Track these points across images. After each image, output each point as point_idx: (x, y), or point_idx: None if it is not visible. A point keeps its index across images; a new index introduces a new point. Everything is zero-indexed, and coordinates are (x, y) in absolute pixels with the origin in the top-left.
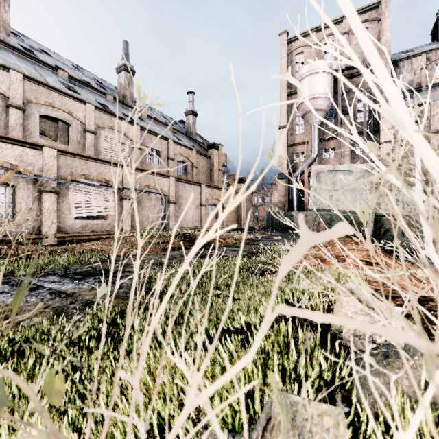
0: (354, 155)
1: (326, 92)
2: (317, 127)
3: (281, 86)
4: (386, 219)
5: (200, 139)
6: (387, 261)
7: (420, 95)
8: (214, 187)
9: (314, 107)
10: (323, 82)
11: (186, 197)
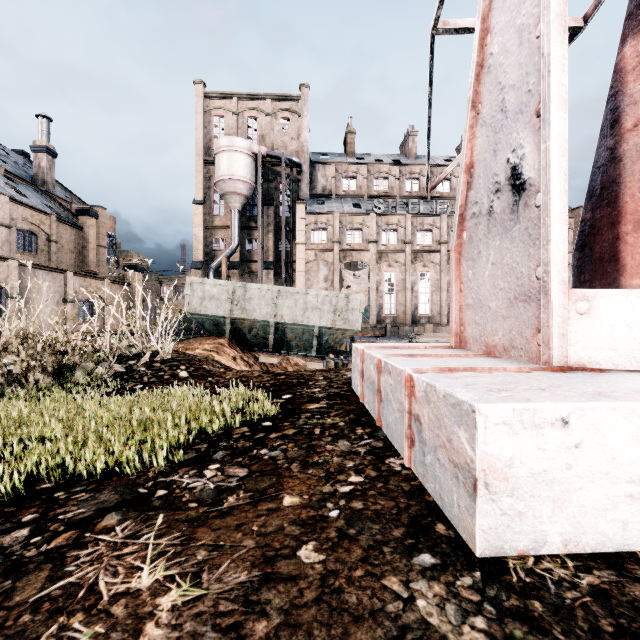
0: (277, 250)
1: (247, 177)
2: (238, 213)
3: (196, 149)
4: (238, 322)
5: (63, 192)
6: (227, 350)
7: (330, 203)
8: (89, 276)
9: (233, 189)
10: (243, 164)
11: (39, 290)
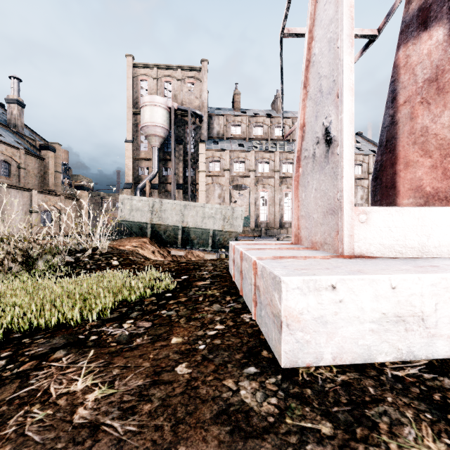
0: (185, 176)
1: (164, 124)
2: (157, 150)
3: (127, 103)
4: (156, 226)
5: (29, 132)
6: (148, 246)
7: (222, 143)
8: (48, 193)
9: (154, 132)
10: (161, 115)
11: (12, 203)
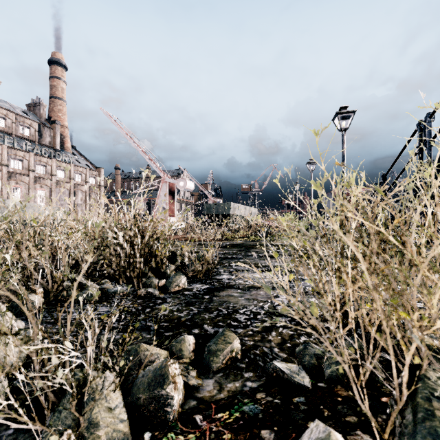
0: None
1: None
2: None
3: None
4: None
5: None
6: None
7: None
8: None
9: None
10: None
11: None
